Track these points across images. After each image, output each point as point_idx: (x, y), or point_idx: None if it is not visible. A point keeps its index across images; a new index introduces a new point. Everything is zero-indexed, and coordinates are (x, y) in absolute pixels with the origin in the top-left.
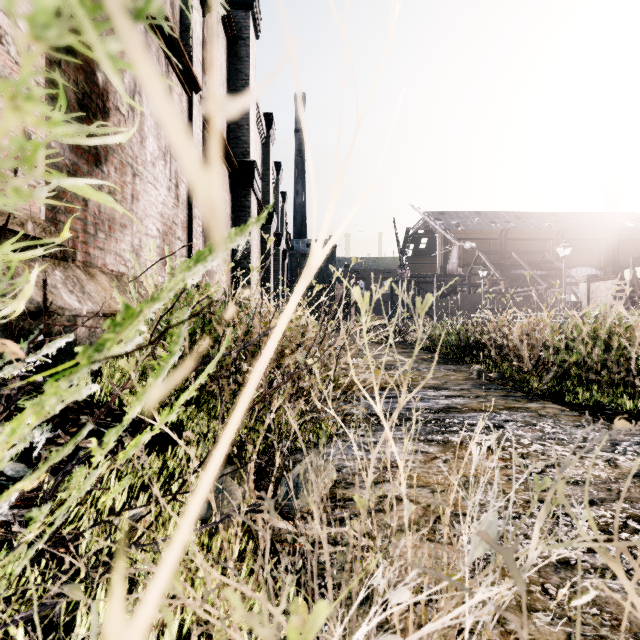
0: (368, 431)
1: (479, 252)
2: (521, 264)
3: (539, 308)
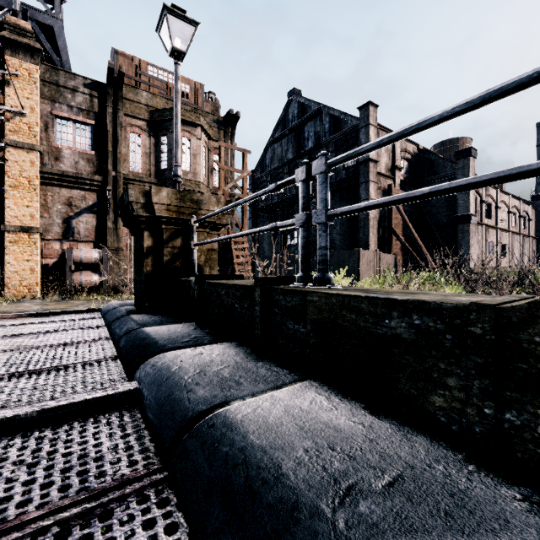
0: None
1: None
2: None
3: None
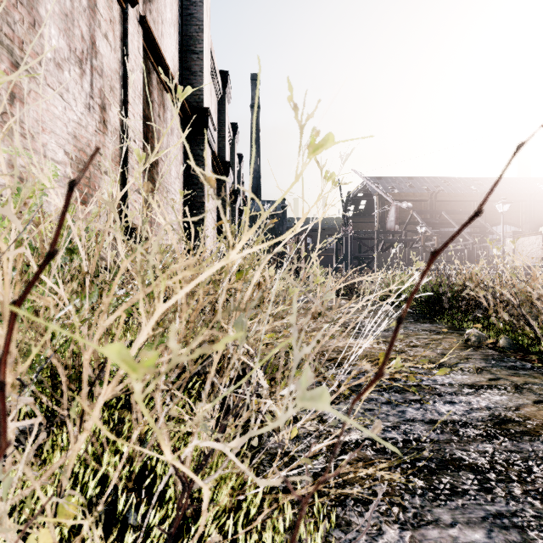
0: (403, 525)
1: (413, 212)
2: (450, 222)
3: (469, 261)
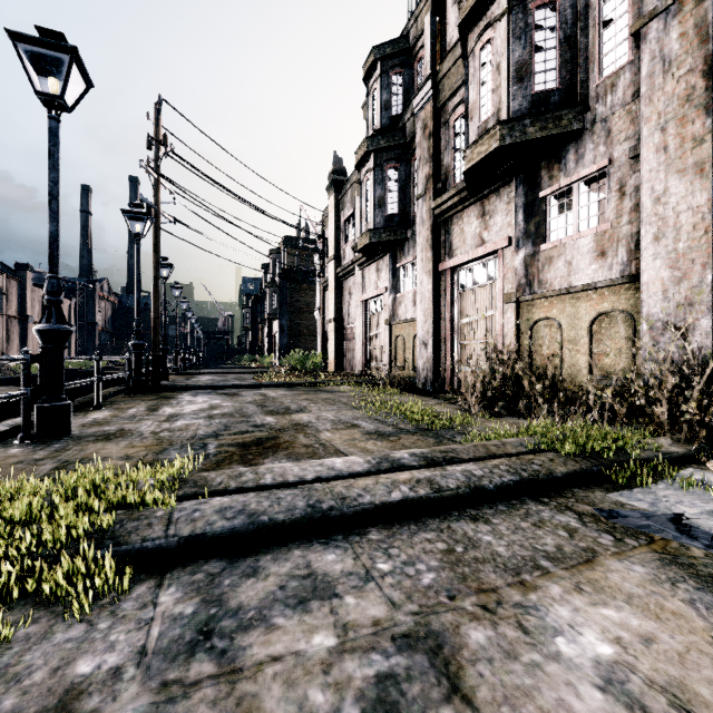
0: None
1: None
2: None
3: None
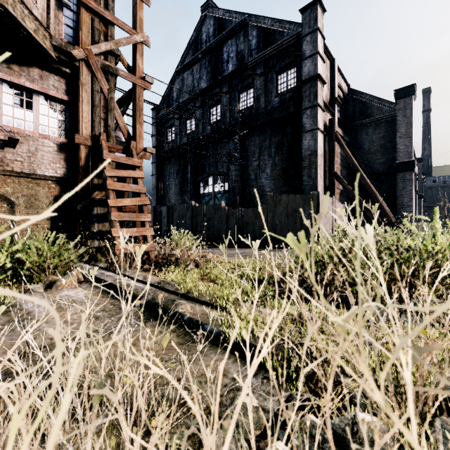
0: None
1: None
2: None
3: None
